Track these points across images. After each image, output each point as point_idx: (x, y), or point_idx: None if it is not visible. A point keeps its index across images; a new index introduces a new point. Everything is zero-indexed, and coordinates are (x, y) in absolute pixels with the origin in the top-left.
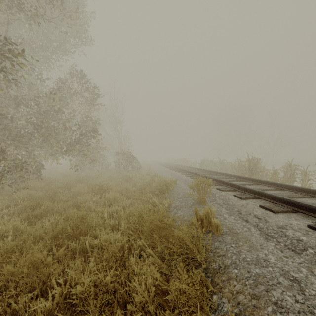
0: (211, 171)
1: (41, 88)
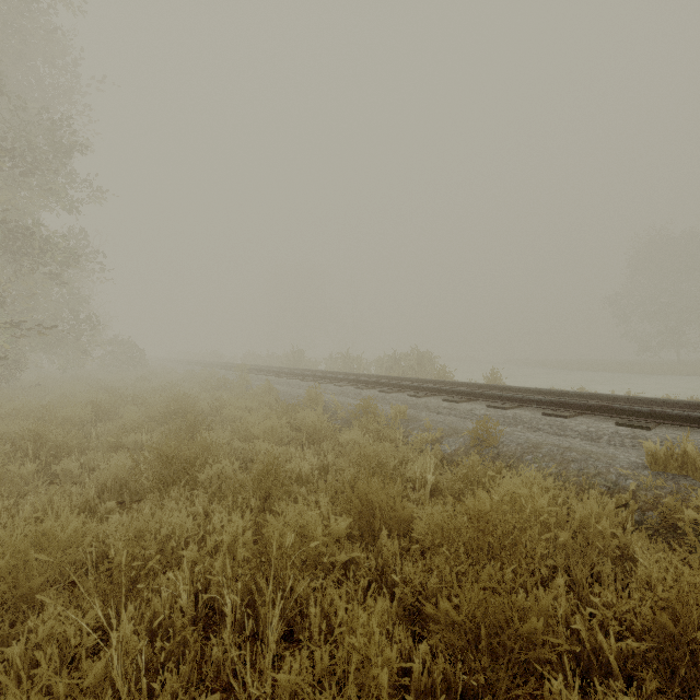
0: (255, 365)
1: None
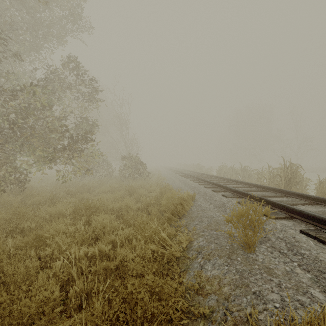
0: (235, 181)
1: (25, 78)
